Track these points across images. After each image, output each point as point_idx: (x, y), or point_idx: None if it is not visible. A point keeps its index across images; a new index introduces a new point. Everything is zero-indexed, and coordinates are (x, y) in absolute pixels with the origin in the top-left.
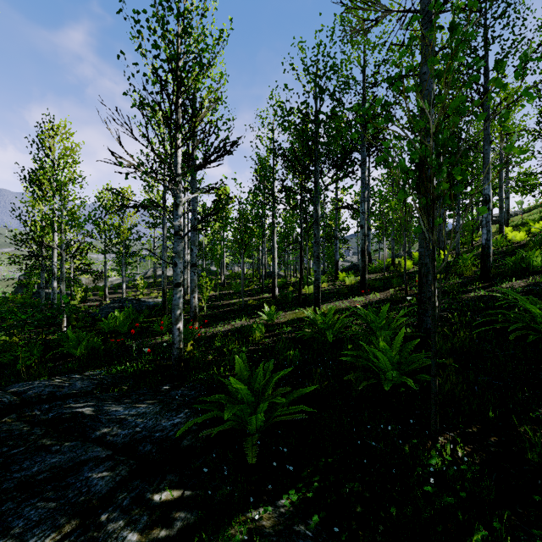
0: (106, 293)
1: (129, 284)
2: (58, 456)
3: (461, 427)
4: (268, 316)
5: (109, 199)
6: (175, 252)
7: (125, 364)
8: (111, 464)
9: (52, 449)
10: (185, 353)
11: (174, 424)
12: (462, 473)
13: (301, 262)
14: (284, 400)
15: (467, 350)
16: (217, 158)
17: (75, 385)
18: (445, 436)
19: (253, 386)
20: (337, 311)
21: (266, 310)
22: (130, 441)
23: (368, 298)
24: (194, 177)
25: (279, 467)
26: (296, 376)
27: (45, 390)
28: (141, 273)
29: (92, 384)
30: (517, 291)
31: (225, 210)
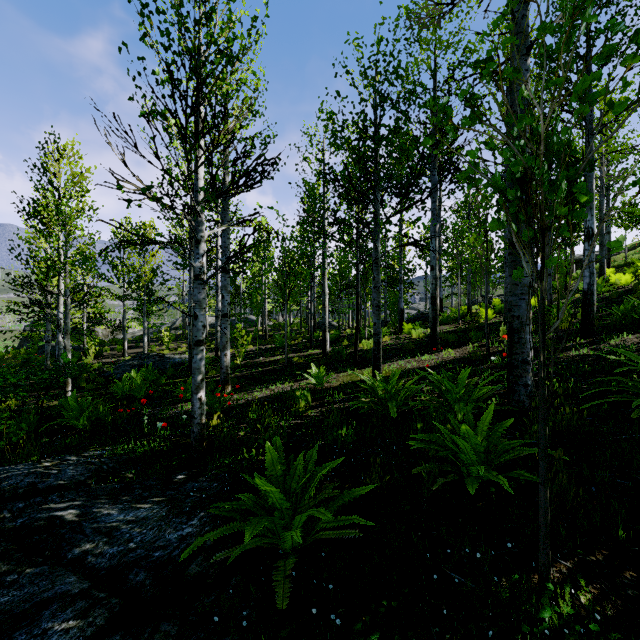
0: (125, 347)
1: (153, 336)
2: (12, 593)
3: (579, 552)
4: (315, 379)
5: (128, 235)
6: (196, 301)
7: (136, 441)
8: (84, 606)
9: (7, 579)
10: (210, 428)
11: (181, 537)
12: (590, 634)
13: (358, 311)
14: (328, 514)
15: (574, 431)
16: (248, 181)
17: (65, 473)
18: (558, 567)
19: (289, 485)
20: (402, 373)
21: (313, 371)
22: (118, 565)
23: (441, 356)
24: (225, 207)
25: (320, 614)
26: (349, 464)
27: (24, 481)
28: (169, 323)
29: (88, 471)
30: (630, 350)
31: (267, 248)
